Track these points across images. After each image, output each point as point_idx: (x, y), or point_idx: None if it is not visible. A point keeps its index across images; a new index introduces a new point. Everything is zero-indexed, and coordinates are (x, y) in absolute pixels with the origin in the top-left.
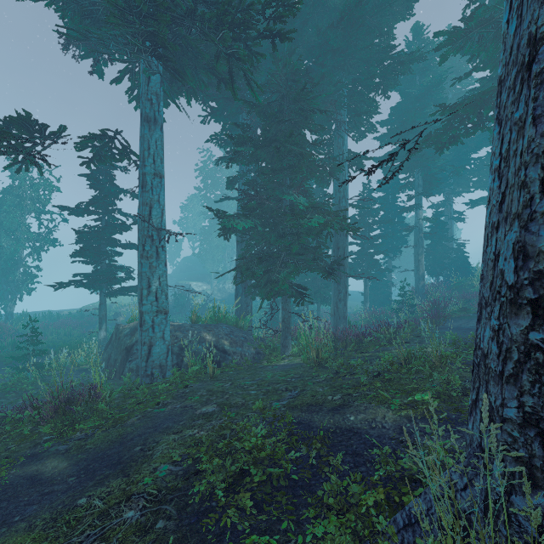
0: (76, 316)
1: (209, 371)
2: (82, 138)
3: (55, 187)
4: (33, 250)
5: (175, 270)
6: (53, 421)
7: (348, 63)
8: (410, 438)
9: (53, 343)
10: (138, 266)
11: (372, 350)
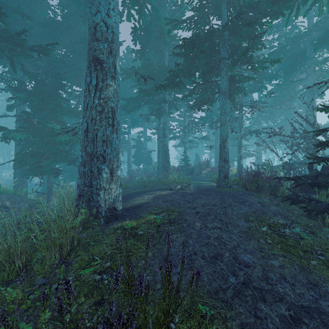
0: None
1: None
2: None
3: None
4: None
5: None
6: None
7: None
8: None
9: None
10: None
11: None
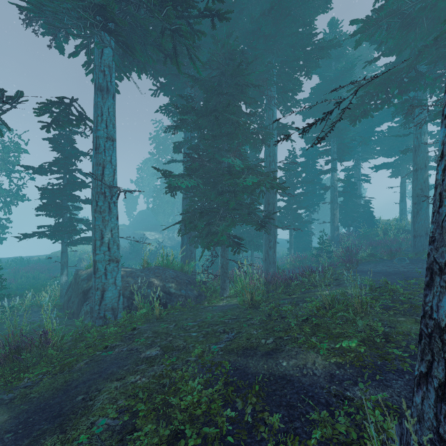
0: (44, 261)
1: (156, 312)
2: (40, 104)
3: (25, 150)
4: (5, 204)
5: (132, 222)
6: (0, 369)
7: (277, 47)
8: (341, 387)
9: (21, 286)
10: (92, 220)
11: (299, 292)
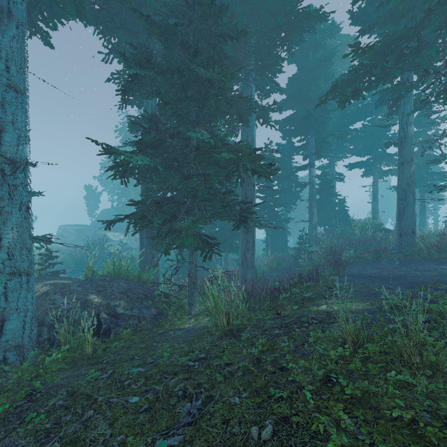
0: None
1: (87, 350)
2: None
3: None
4: None
5: (94, 221)
6: None
7: (256, 14)
8: None
9: None
10: None
11: (289, 309)
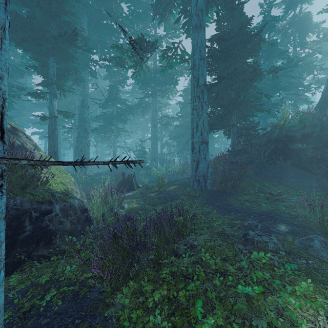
0: None
1: None
2: None
3: None
4: None
5: None
6: None
7: None
8: None
9: None
10: None
11: None
